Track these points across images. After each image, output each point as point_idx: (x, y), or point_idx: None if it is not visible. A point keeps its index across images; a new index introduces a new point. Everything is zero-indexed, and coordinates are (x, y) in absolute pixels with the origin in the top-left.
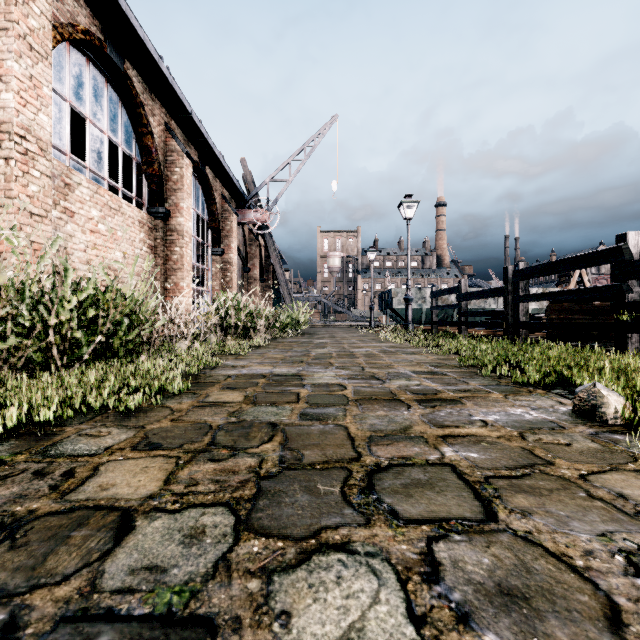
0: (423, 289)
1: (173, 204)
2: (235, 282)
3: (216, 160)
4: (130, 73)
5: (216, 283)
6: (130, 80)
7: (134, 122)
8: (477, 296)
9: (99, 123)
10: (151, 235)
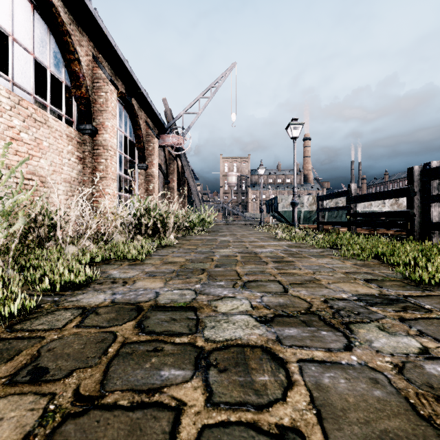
0: (301, 196)
1: (99, 123)
2: (156, 191)
3: (140, 93)
4: (55, 3)
5: (141, 191)
6: (55, 8)
7: (62, 49)
8: (372, 198)
9: (24, 43)
10: (79, 148)
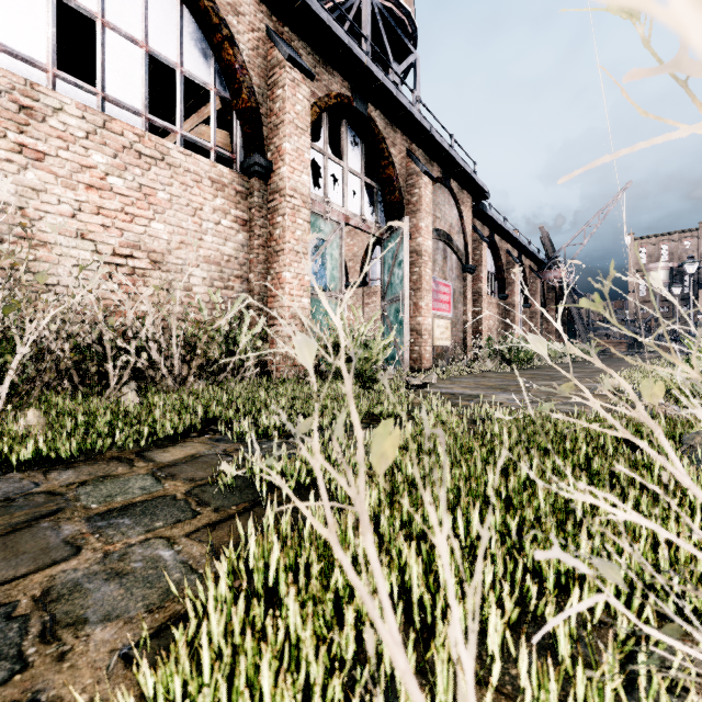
0: None
1: (510, 290)
2: (539, 325)
3: (528, 251)
4: (495, 239)
5: (525, 327)
6: (495, 242)
7: (494, 257)
8: None
9: None
10: (499, 309)
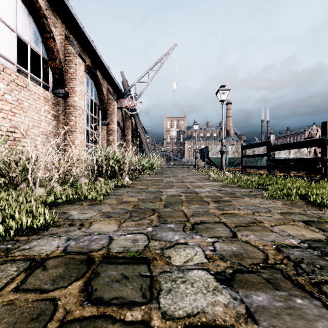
0: (227, 146)
1: (70, 88)
2: (116, 142)
3: (102, 66)
4: None
5: (104, 142)
6: None
7: (40, 29)
8: (289, 147)
9: (8, 23)
10: (54, 108)
